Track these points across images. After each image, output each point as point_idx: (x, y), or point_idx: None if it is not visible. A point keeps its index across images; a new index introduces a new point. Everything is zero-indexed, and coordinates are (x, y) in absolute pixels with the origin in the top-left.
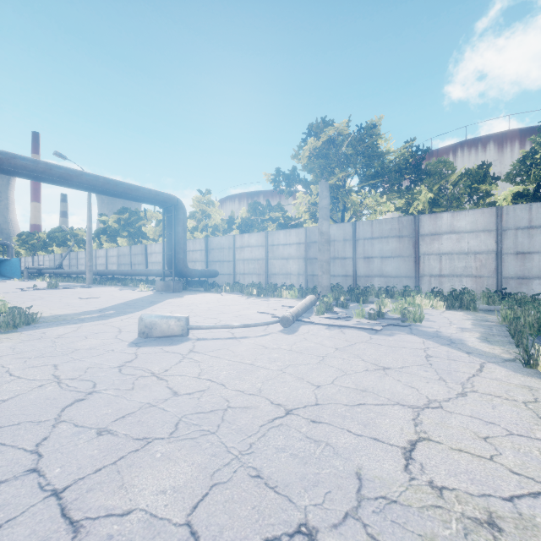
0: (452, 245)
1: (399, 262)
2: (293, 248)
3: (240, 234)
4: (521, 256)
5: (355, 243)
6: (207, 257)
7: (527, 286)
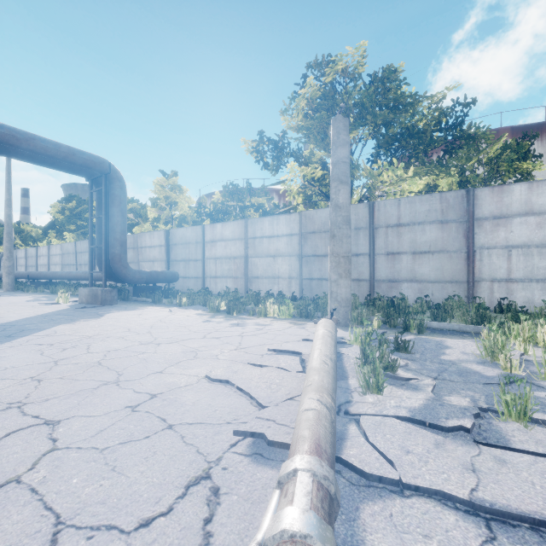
0: (529, 233)
1: (441, 260)
2: (283, 241)
3: (211, 224)
4: None
5: (373, 232)
6: (168, 255)
7: None
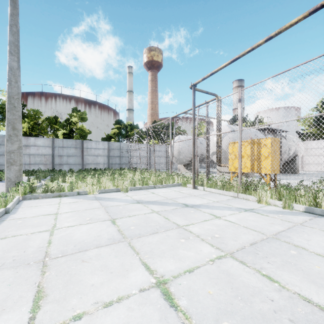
0: (35, 151)
1: None
2: None
3: None
4: (60, 157)
5: None
6: None
7: (62, 167)
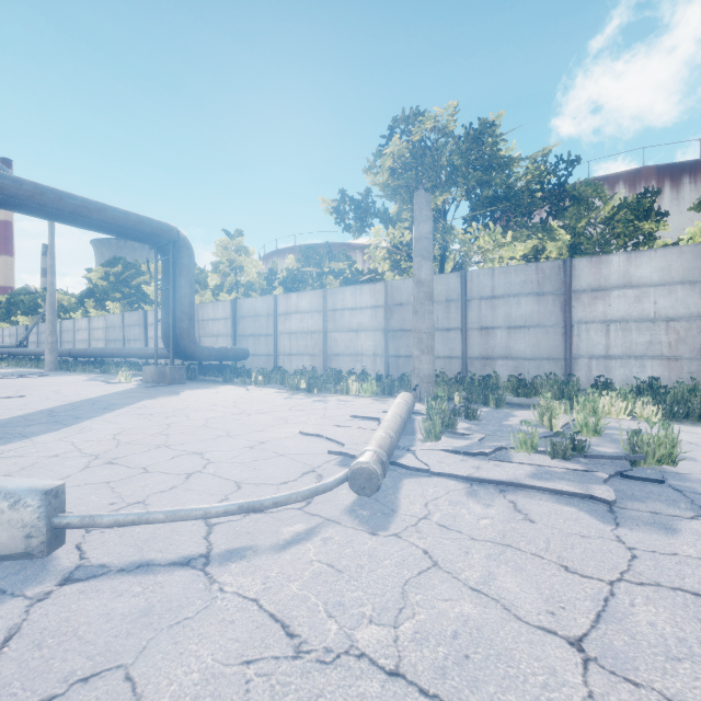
0: (628, 307)
1: (538, 335)
2: (366, 314)
3: (284, 294)
4: None
5: (465, 304)
6: (235, 329)
7: None
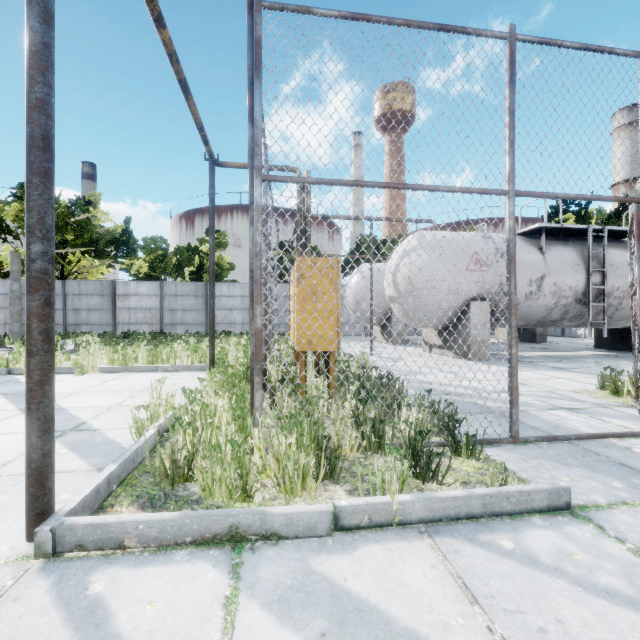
0: (137, 303)
1: (102, 314)
2: None
3: None
4: (173, 312)
5: (65, 297)
6: None
7: (175, 329)
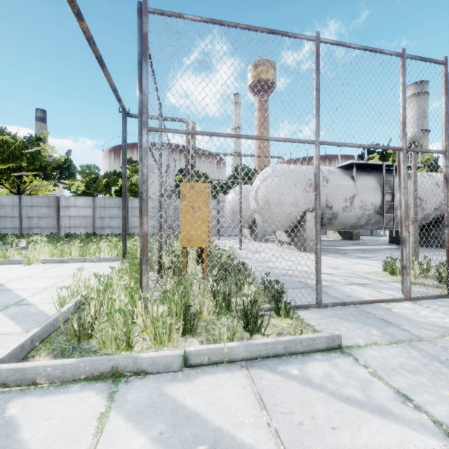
0: (75, 212)
1: (49, 220)
2: None
3: None
4: (102, 219)
5: (21, 208)
6: None
7: (104, 231)
